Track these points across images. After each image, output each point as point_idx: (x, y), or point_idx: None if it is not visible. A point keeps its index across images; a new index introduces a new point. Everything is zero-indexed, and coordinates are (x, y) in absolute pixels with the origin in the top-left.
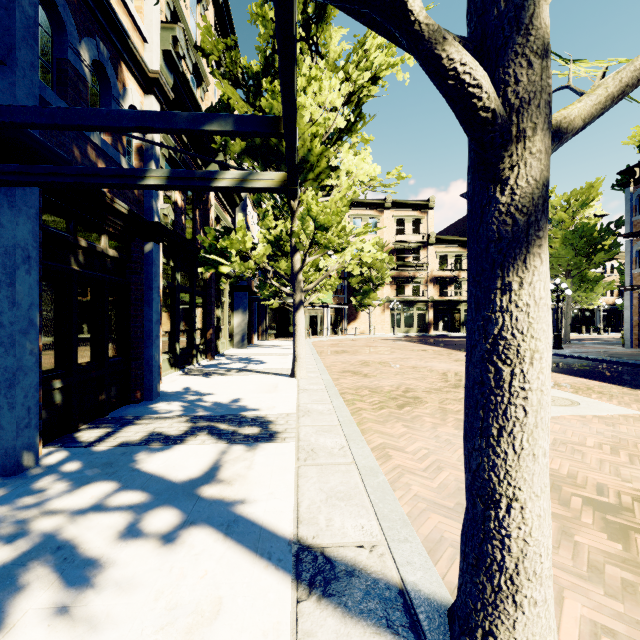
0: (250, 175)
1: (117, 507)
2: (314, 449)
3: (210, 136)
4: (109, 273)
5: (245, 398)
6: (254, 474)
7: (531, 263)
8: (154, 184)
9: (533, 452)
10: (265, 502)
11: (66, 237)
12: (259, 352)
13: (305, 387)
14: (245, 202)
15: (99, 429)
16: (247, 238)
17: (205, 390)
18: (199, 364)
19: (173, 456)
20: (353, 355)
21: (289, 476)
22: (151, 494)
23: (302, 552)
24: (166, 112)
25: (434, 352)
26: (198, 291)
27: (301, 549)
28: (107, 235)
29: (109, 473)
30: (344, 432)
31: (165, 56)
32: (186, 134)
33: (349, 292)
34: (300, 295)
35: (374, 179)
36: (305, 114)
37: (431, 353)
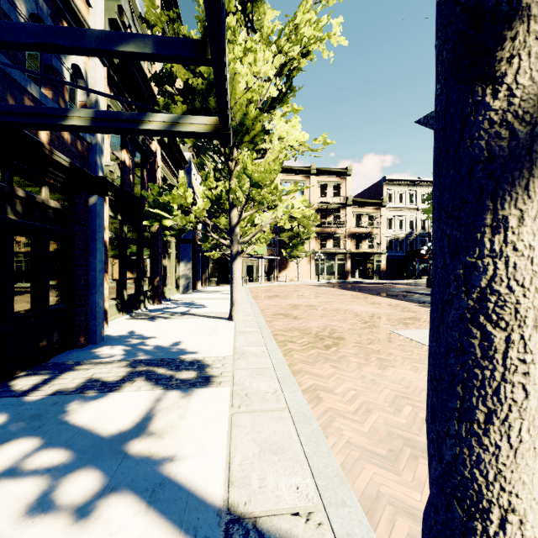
0: (180, 118)
1: (33, 471)
2: (248, 394)
3: (156, 104)
4: (51, 223)
5: (185, 341)
6: (187, 424)
7: (536, 190)
8: (77, 125)
9: (534, 445)
10: (195, 458)
11: (0, 186)
12: (202, 297)
13: (241, 329)
14: (190, 165)
15: (36, 376)
16: (188, 194)
17: (148, 333)
18: (146, 308)
19: (106, 405)
20: (284, 299)
21: (222, 426)
22: (74, 452)
23: (232, 525)
24: (73, 28)
25: (353, 296)
26: (145, 243)
27: (231, 521)
28: (48, 187)
29: (34, 427)
30: (277, 375)
31: (111, 24)
32: (98, 56)
33: (280, 245)
34: (237, 246)
35: (303, 144)
36: (241, 81)
37: (350, 297)
